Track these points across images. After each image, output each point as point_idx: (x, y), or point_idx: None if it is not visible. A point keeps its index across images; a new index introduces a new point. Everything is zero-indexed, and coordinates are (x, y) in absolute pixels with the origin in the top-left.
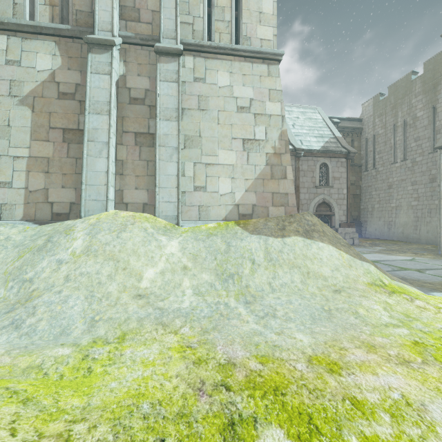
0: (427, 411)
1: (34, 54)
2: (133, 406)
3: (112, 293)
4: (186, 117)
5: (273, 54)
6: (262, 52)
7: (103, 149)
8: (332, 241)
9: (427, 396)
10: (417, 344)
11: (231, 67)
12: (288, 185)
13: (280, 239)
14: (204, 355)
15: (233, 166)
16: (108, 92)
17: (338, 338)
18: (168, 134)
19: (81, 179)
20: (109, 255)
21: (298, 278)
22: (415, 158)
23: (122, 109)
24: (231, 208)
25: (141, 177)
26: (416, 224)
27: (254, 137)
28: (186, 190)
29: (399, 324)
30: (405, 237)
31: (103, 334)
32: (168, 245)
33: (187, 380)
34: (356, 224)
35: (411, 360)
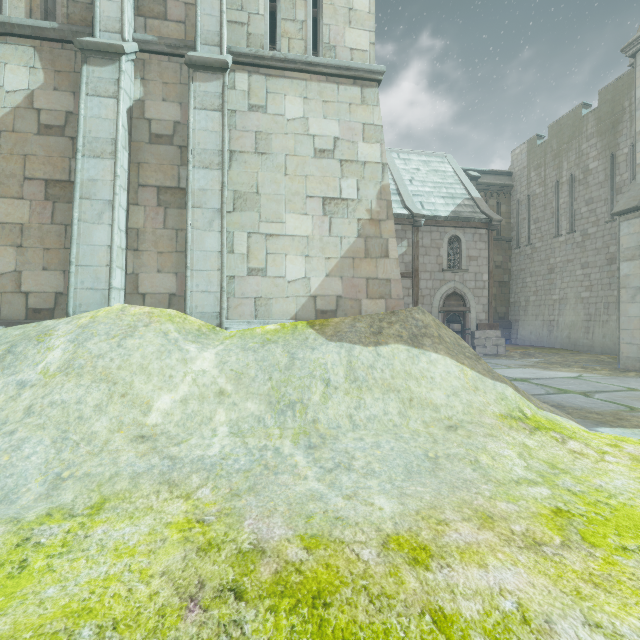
0: (553, 633)
1: (2, 65)
2: (64, 633)
3: (98, 434)
4: (236, 164)
5: (369, 72)
6: (353, 69)
7: (104, 211)
8: (452, 351)
9: (557, 606)
10: (559, 514)
11: (306, 90)
12: (391, 267)
13: (371, 349)
14: (219, 535)
15: (308, 239)
16: (113, 125)
17: (440, 503)
18: (206, 189)
19: (70, 257)
20: (101, 374)
21: (395, 408)
22: (586, 229)
23: (138, 151)
24: (305, 302)
25: (167, 255)
26: (587, 324)
27: (340, 195)
28: (235, 275)
29: (538, 480)
30: (572, 344)
31: (69, 501)
32: (199, 358)
33: (177, 580)
34: (504, 325)
35: (545, 541)
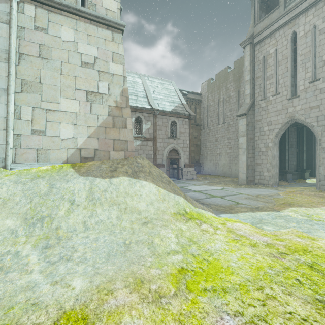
0: None
1: None
2: None
3: None
4: (24, 62)
5: (116, 24)
6: (106, 19)
7: None
8: (155, 179)
9: None
10: (181, 272)
11: (76, 25)
12: (128, 134)
13: (107, 180)
14: None
15: (76, 114)
16: None
17: (116, 277)
18: None
19: None
20: None
21: (115, 214)
22: (229, 122)
23: None
24: (73, 152)
25: None
26: (229, 164)
27: (98, 91)
28: (22, 134)
29: (179, 251)
30: (224, 173)
31: None
32: None
33: None
34: (197, 165)
35: (165, 294)
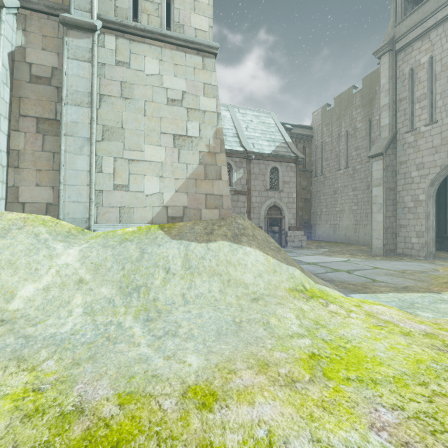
0: None
1: None
2: None
3: None
4: (105, 105)
5: (208, 47)
6: (196, 43)
7: None
8: (261, 245)
9: (295, 429)
10: (313, 357)
11: (161, 54)
12: (223, 186)
13: (203, 245)
14: (48, 401)
15: (162, 164)
16: None
17: (234, 357)
18: (77, 122)
19: None
20: None
21: (217, 287)
22: (355, 166)
23: (19, 88)
24: (159, 210)
25: (45, 172)
26: (355, 227)
27: (186, 133)
28: (103, 189)
29: (305, 334)
30: (347, 239)
31: None
32: (64, 254)
33: None
34: (307, 227)
35: (299, 379)
